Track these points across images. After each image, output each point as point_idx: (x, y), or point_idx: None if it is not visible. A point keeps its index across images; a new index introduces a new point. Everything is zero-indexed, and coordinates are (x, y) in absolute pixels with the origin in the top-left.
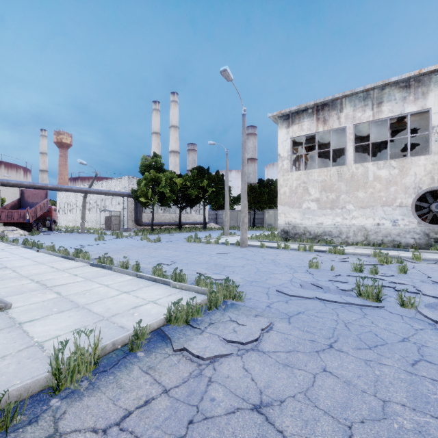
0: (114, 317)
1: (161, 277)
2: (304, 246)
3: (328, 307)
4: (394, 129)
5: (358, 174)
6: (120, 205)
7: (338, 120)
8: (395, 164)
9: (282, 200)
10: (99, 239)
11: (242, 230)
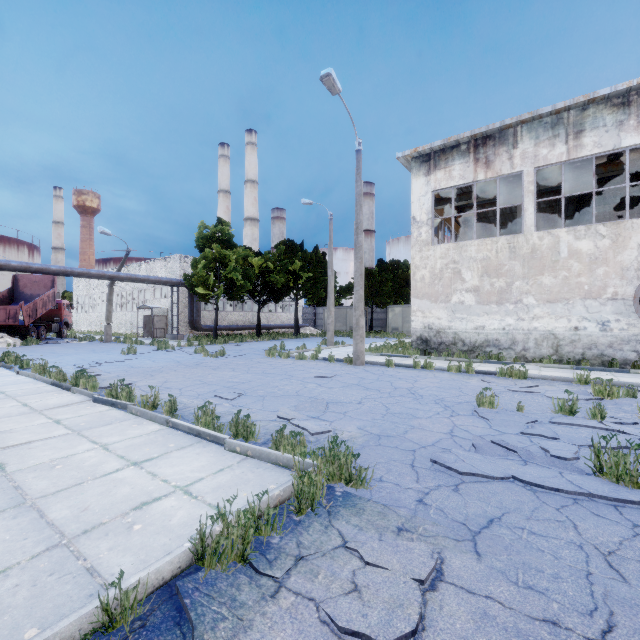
0: (86, 536)
1: (211, 428)
2: (455, 363)
3: (546, 504)
4: (598, 176)
5: (543, 247)
6: (168, 299)
7: (510, 162)
8: (604, 231)
9: (418, 289)
10: (129, 351)
11: (356, 339)
